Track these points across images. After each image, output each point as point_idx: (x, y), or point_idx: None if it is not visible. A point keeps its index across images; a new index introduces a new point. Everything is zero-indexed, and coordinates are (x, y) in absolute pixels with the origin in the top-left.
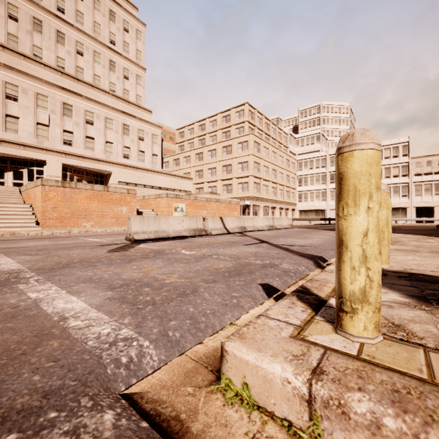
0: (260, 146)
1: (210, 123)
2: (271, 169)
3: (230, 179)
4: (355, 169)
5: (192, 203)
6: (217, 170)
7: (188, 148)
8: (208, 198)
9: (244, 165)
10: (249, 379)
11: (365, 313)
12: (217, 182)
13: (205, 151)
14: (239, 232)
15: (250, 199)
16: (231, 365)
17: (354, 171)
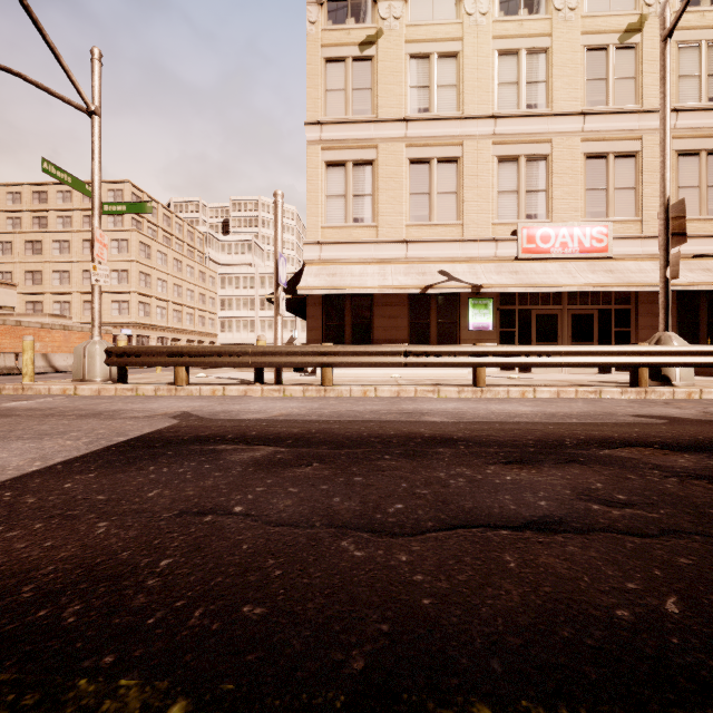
0: (151, 250)
1: (58, 193)
2: (173, 284)
3: None
4: (25, 345)
5: (11, 331)
6: (72, 275)
7: (9, 226)
8: (45, 324)
9: (122, 275)
10: None
11: (27, 377)
12: (73, 296)
13: (47, 241)
14: None
15: (133, 326)
16: None
17: (24, 345)
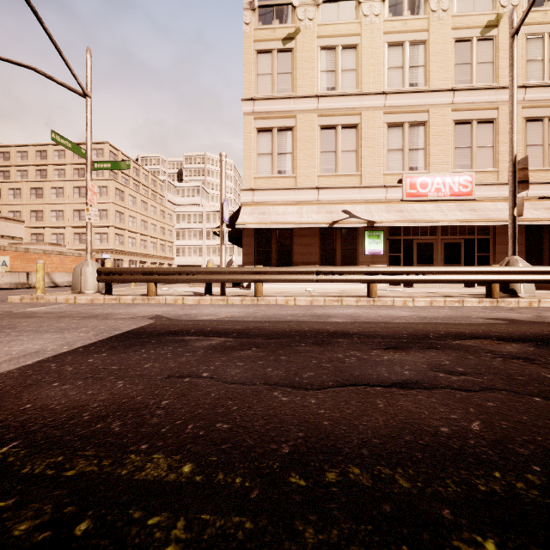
0: (124, 194)
1: (55, 152)
2: (141, 219)
3: (84, 227)
4: (38, 267)
5: (21, 256)
6: (65, 214)
7: (18, 177)
8: (46, 250)
9: (103, 213)
10: (12, 300)
11: (39, 290)
12: (66, 229)
13: (47, 188)
14: (70, 286)
15: (111, 252)
16: (9, 299)
17: (38, 267)
